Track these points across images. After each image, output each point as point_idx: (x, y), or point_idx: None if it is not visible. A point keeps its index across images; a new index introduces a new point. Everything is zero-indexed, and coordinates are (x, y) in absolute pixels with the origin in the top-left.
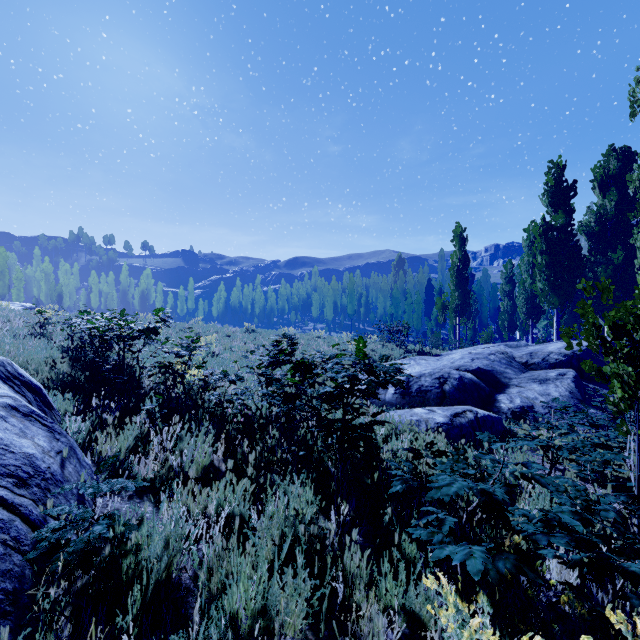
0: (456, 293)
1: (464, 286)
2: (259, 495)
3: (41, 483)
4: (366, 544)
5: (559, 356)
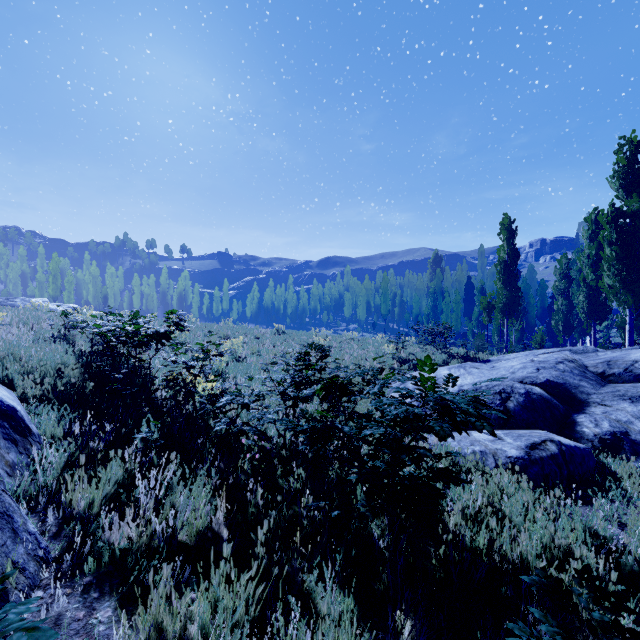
0: (503, 291)
1: (513, 283)
2: (271, 594)
3: None
4: None
5: None
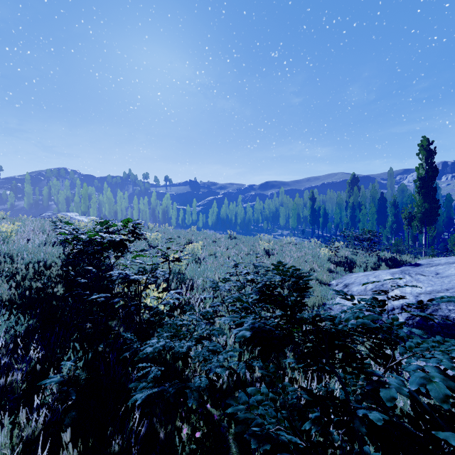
0: (422, 203)
1: (431, 196)
2: None
3: None
4: None
5: None
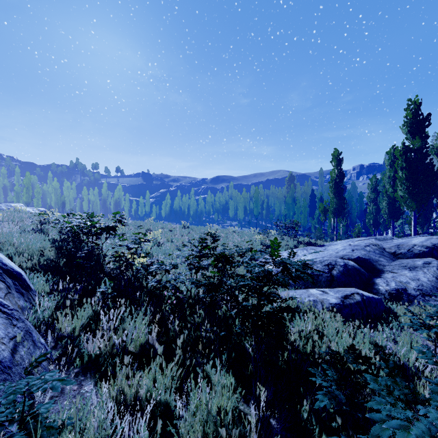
0: (334, 200)
1: (340, 194)
2: (185, 376)
3: None
4: (283, 433)
5: (422, 248)
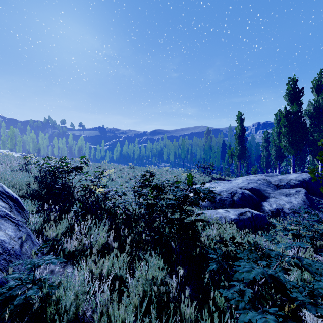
0: (238, 147)
1: (242, 144)
2: (132, 262)
3: (6, 257)
4: (193, 294)
5: (296, 181)
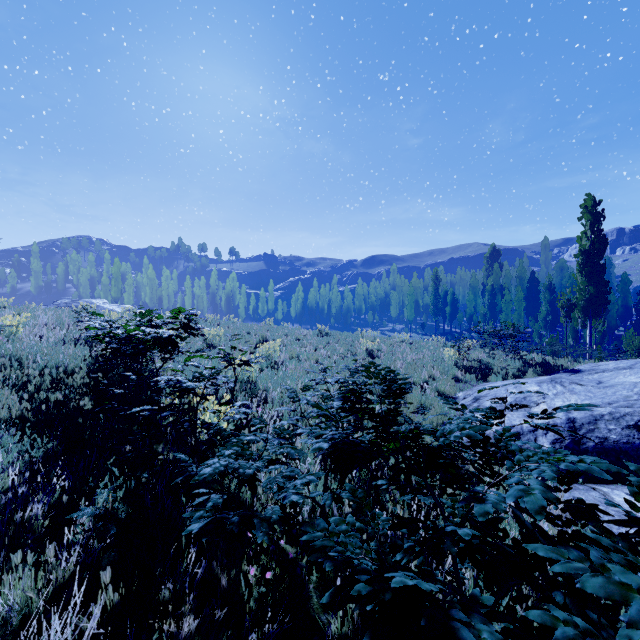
0: (586, 286)
1: (599, 277)
2: None
3: None
4: None
5: None
